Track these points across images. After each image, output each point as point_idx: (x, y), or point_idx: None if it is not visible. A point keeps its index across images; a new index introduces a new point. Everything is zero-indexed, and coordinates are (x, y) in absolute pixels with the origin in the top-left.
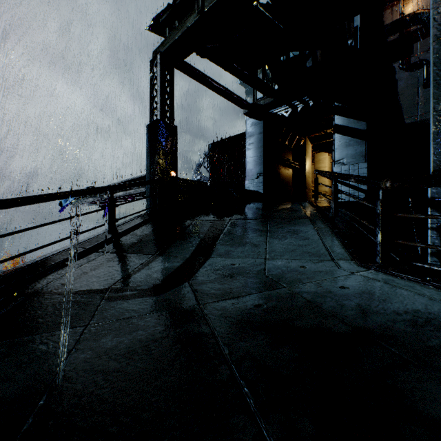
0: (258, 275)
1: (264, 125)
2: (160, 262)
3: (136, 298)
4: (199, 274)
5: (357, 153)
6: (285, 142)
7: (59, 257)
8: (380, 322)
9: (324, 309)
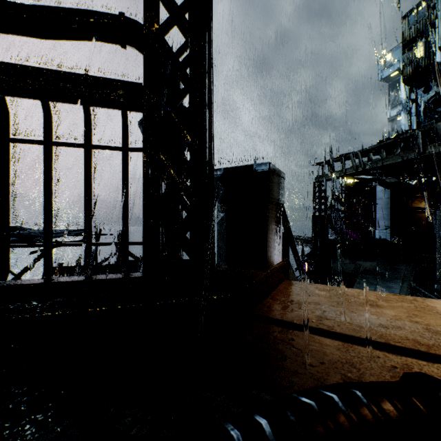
0: None
1: (392, 192)
2: None
3: None
4: None
5: None
6: (416, 194)
7: None
8: None
9: None
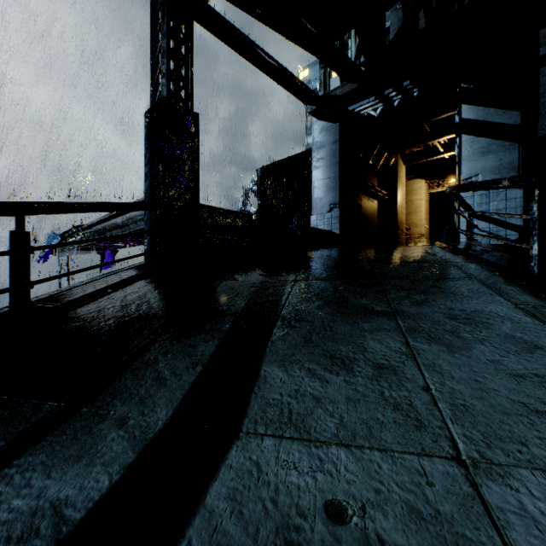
0: None
1: (341, 129)
2: (49, 456)
3: None
4: None
5: (504, 164)
6: (369, 161)
7: None
8: None
9: None
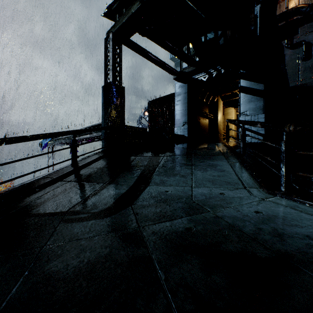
0: (187, 200)
1: (188, 87)
2: (110, 189)
3: (88, 220)
4: (140, 199)
5: (257, 107)
6: (203, 100)
7: (32, 185)
8: (297, 247)
9: (245, 232)
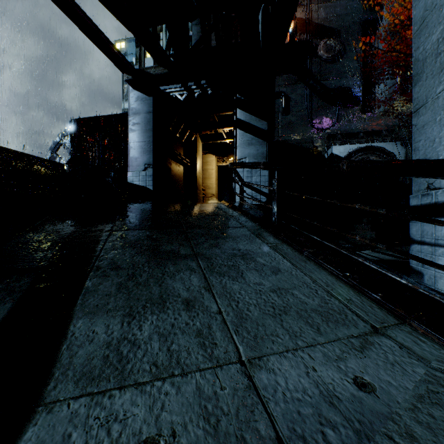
0: None
1: (155, 103)
2: None
3: None
4: None
5: (259, 153)
6: (177, 134)
7: None
8: None
9: None
